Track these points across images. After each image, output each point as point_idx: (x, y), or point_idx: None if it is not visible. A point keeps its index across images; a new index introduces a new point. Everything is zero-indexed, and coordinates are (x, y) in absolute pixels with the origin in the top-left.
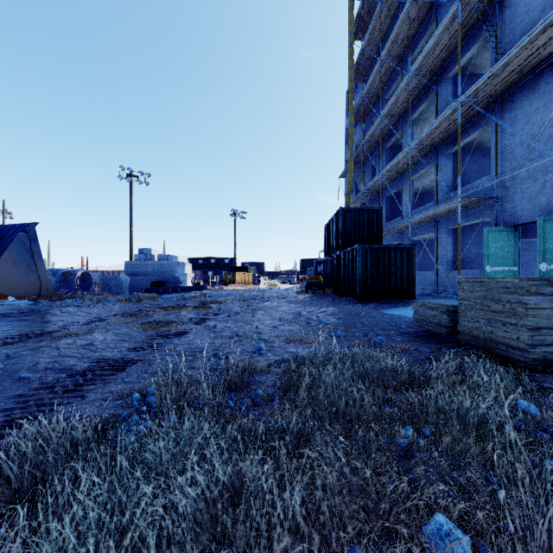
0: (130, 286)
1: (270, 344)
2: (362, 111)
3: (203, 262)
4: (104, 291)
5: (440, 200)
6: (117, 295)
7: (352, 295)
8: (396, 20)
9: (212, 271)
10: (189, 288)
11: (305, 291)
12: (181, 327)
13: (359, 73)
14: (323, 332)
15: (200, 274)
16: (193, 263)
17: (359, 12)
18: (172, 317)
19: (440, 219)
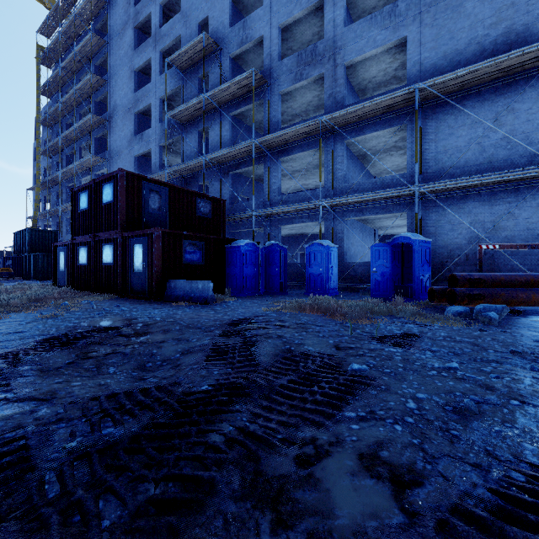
0: None
1: None
2: (49, 152)
3: None
4: None
5: None
6: None
7: (36, 278)
8: (72, 113)
9: None
10: None
11: None
12: None
13: (46, 122)
14: None
15: None
16: None
17: (45, 84)
18: None
19: None
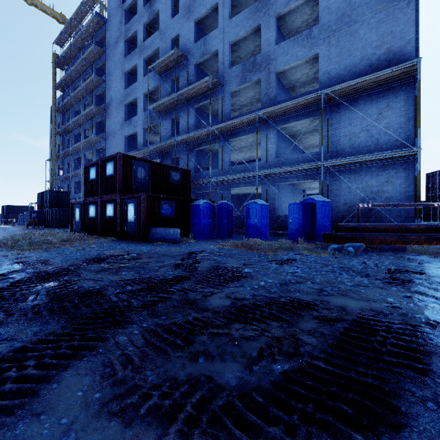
0: None
1: None
2: (62, 133)
3: None
4: None
5: None
6: None
7: (55, 227)
8: (79, 104)
9: None
10: None
11: (26, 227)
12: None
13: (60, 110)
14: None
15: None
16: None
17: (59, 82)
18: None
19: None
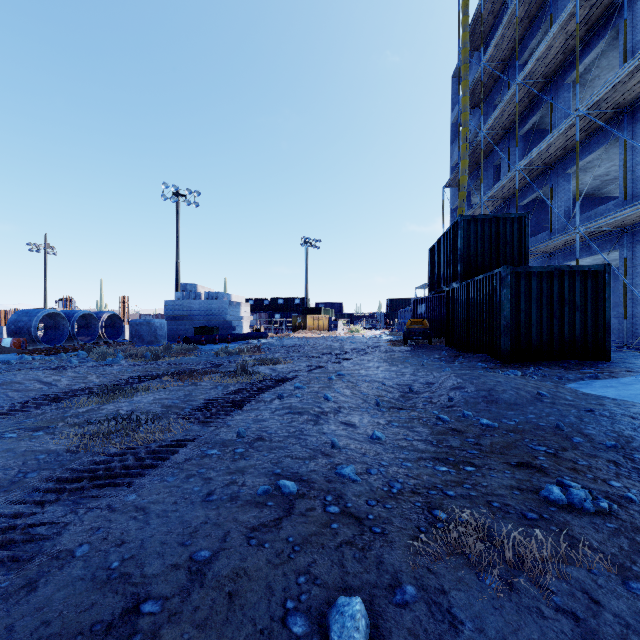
0: (170, 333)
1: (378, 558)
2: (480, 90)
3: (269, 303)
4: (133, 340)
5: (630, 197)
6: (149, 344)
7: (489, 352)
8: None
9: (280, 314)
10: (244, 335)
11: (402, 341)
12: (167, 435)
13: (474, 38)
14: (498, 460)
15: (265, 317)
16: (258, 305)
17: None
18: (173, 398)
19: (633, 226)
